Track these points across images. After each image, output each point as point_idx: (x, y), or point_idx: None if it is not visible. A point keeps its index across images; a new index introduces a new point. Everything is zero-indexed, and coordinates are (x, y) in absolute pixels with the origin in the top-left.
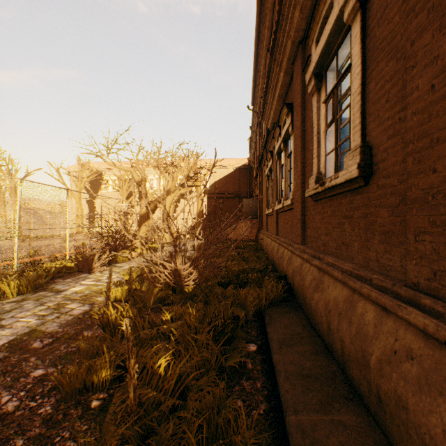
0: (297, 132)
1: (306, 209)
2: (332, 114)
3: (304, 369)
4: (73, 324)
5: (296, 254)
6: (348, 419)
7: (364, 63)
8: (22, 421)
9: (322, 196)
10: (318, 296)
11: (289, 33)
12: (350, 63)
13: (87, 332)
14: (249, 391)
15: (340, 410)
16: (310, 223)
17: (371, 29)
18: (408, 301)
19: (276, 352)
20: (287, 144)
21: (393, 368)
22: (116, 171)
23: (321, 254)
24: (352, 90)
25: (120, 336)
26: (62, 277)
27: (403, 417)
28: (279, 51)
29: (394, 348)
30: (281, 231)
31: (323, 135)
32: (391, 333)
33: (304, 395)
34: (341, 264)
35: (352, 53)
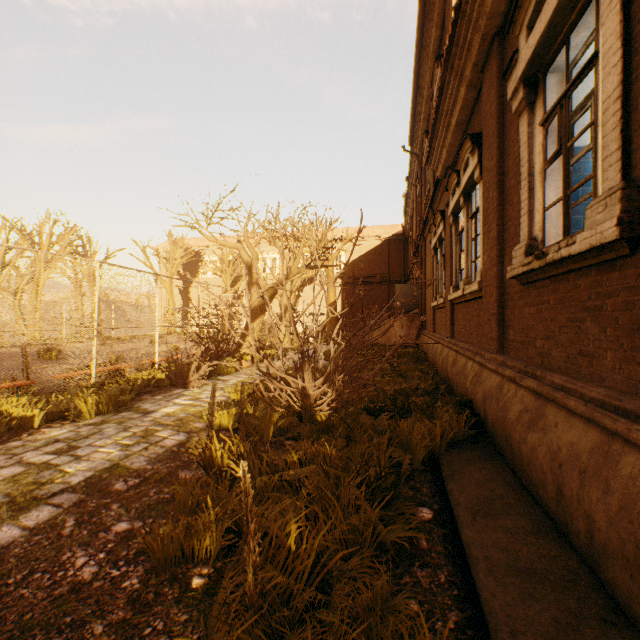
0: (490, 176)
1: (505, 297)
2: (557, 141)
3: (518, 559)
4: (165, 459)
5: (489, 369)
6: None
7: (628, 46)
8: (101, 596)
9: (538, 276)
10: (535, 438)
11: (477, 23)
12: (595, 51)
13: (183, 473)
14: (428, 587)
15: None
16: (514, 319)
17: None
18: None
19: (466, 526)
20: (470, 198)
21: None
22: (217, 249)
23: (538, 369)
24: (601, 95)
25: (228, 482)
26: (150, 393)
27: None
28: (460, 53)
29: None
30: (460, 332)
31: (540, 177)
32: None
33: (525, 606)
34: (580, 388)
35: (601, 32)
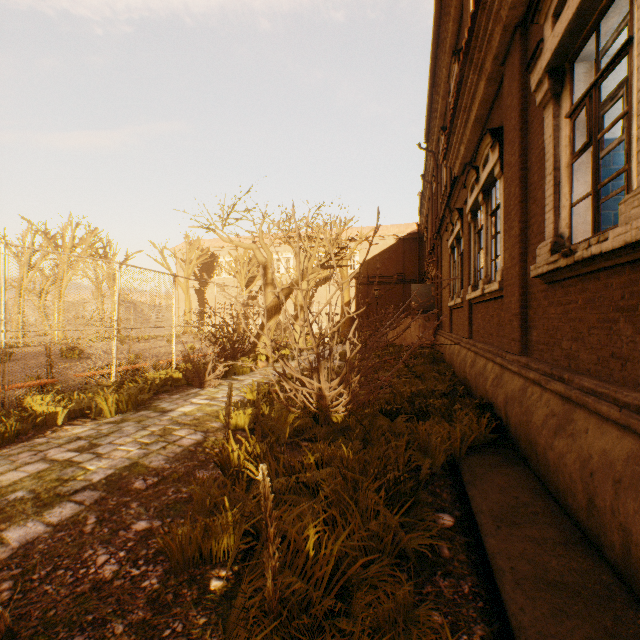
0: (512, 172)
1: (528, 297)
2: (586, 133)
3: (547, 572)
4: (183, 459)
5: (511, 371)
6: None
7: None
8: (122, 595)
9: (565, 275)
10: (563, 444)
11: (498, 14)
12: (629, 36)
13: (201, 472)
14: (451, 597)
15: None
16: (537, 320)
17: None
18: None
19: (490, 535)
20: (489, 195)
21: None
22: (232, 249)
23: (565, 372)
24: (637, 82)
25: (245, 483)
26: (167, 392)
27: None
28: (479, 46)
29: None
30: (478, 333)
31: (566, 172)
32: None
33: (556, 622)
34: (613, 392)
35: (637, 16)
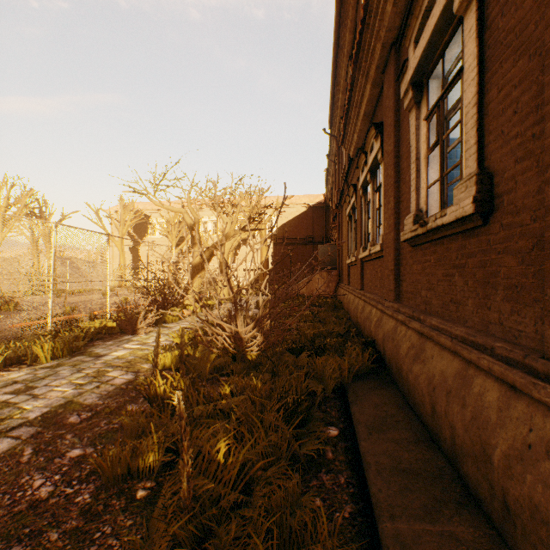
0: (389, 158)
1: (400, 257)
2: (436, 134)
3: (401, 462)
4: (115, 396)
5: (388, 314)
6: (463, 532)
7: (482, 65)
8: (57, 510)
9: (422, 240)
10: (418, 368)
11: (378, 34)
12: (461, 66)
13: (131, 406)
14: (330, 487)
15: (451, 519)
16: (406, 274)
17: (492, 19)
18: (548, 378)
19: (363, 439)
20: (375, 175)
21: (526, 468)
22: (164, 212)
23: (422, 314)
24: (464, 101)
25: (170, 412)
26: (102, 339)
27: (541, 535)
28: (366, 57)
29: (528, 440)
30: (368, 285)
31: (424, 161)
32: (524, 420)
33: (403, 496)
34: (449, 328)
35: (464, 53)
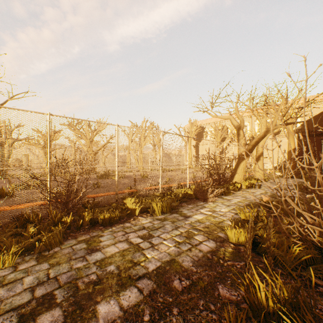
0: None
1: None
2: None
3: None
4: (204, 265)
5: None
6: None
7: None
8: None
9: None
10: None
11: None
12: None
13: (221, 287)
14: None
15: None
16: None
17: None
18: None
19: None
20: None
21: None
22: (212, 124)
23: None
24: None
25: None
26: (185, 202)
27: None
28: None
29: None
30: None
31: None
32: None
33: None
34: None
35: None
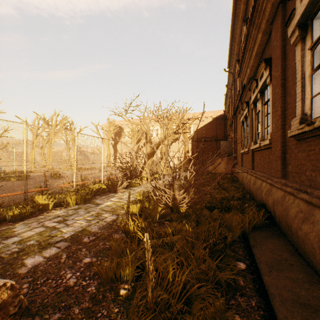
0: (277, 81)
1: (286, 147)
2: None
3: (299, 297)
4: (106, 228)
5: (276, 187)
6: None
7: None
8: (78, 294)
9: (308, 135)
10: (307, 228)
11: None
12: None
13: (115, 235)
14: (245, 307)
15: None
16: (291, 160)
17: None
18: None
19: (266, 275)
20: (263, 94)
21: None
22: (130, 125)
23: (308, 188)
24: None
25: (137, 241)
26: (99, 195)
27: None
28: (258, 15)
29: None
30: (257, 167)
31: (308, 79)
32: None
33: None
34: None
35: None
